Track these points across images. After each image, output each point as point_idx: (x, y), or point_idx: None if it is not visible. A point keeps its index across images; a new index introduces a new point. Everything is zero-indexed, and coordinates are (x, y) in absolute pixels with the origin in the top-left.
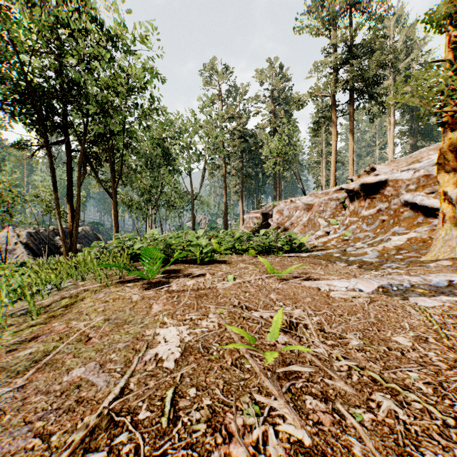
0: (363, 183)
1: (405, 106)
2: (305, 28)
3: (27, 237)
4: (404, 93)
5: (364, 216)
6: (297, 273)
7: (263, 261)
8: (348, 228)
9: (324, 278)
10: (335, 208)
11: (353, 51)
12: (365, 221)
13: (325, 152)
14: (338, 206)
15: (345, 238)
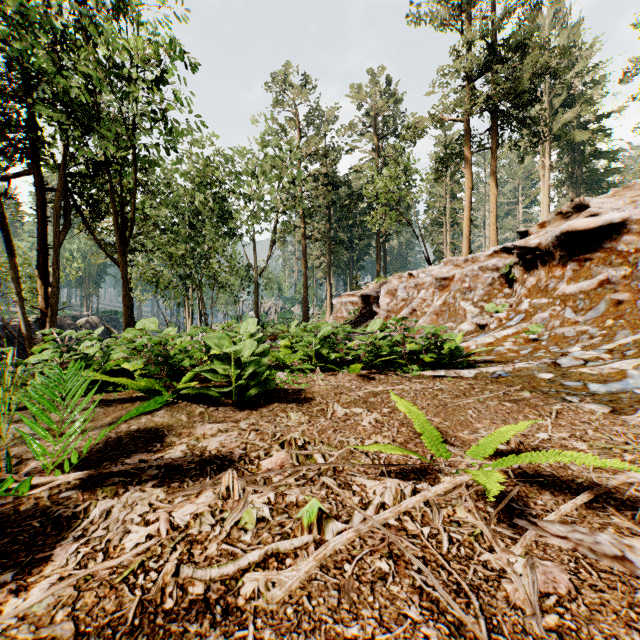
0: (566, 230)
1: (563, 144)
2: (426, 16)
3: None
4: (564, 123)
5: (566, 294)
6: (507, 446)
7: (405, 412)
8: (531, 317)
9: (632, 483)
10: (492, 285)
11: (497, 52)
12: (571, 303)
13: (450, 209)
14: (497, 280)
15: (531, 336)
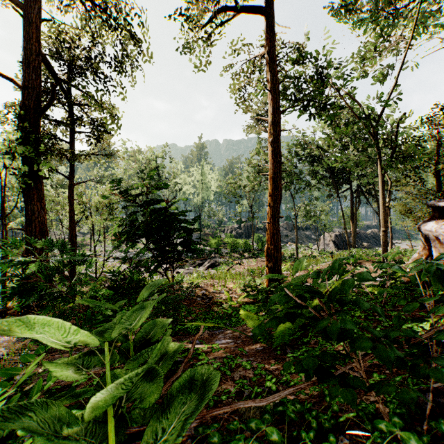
0: None
1: None
2: None
3: (334, 237)
4: None
5: None
6: None
7: None
8: None
9: None
10: None
11: None
12: None
13: None
14: None
15: None
